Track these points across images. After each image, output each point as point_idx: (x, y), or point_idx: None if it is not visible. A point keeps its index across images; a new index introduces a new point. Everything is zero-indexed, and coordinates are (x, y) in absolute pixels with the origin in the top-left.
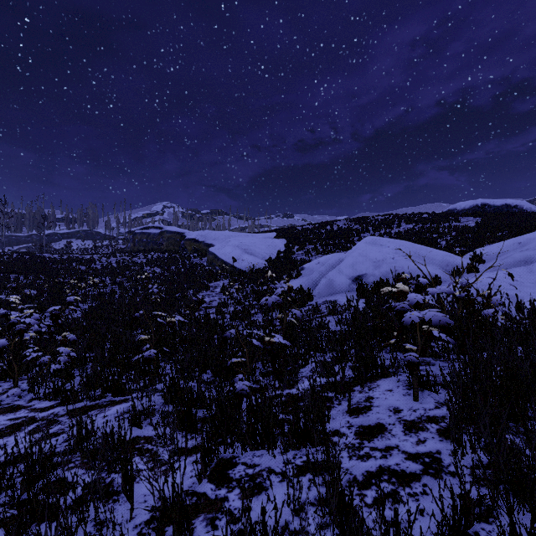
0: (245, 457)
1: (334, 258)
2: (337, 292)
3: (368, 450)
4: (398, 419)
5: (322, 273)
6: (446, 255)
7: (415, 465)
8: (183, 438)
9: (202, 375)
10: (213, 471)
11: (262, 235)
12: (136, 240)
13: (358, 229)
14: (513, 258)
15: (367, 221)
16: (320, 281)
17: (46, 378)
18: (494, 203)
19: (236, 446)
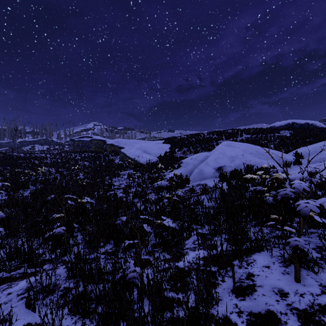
0: None
1: (203, 155)
2: (206, 178)
3: None
4: (288, 306)
5: (195, 165)
6: (278, 153)
7: None
8: (74, 325)
9: (105, 245)
10: None
11: (155, 142)
12: (75, 145)
13: (215, 138)
14: (325, 154)
15: (221, 133)
16: (194, 171)
17: None
18: (300, 122)
19: None
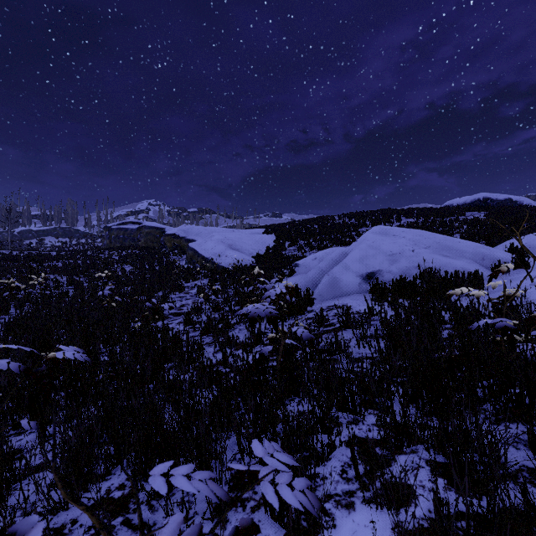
0: None
1: (336, 251)
2: (345, 294)
3: None
4: None
5: (323, 270)
6: (479, 246)
7: None
8: None
9: (111, 473)
10: None
11: (250, 231)
12: (112, 237)
13: (354, 224)
14: None
15: (363, 215)
16: (321, 280)
17: None
18: (497, 197)
19: None
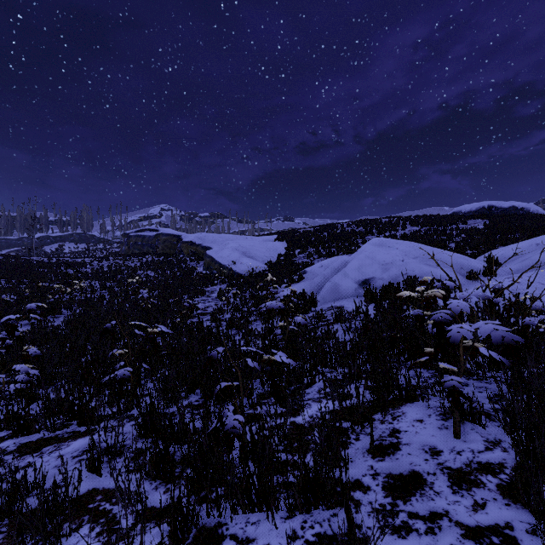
0: (236, 525)
1: (339, 260)
2: (343, 297)
3: (406, 517)
4: (438, 465)
5: (326, 277)
6: (460, 257)
7: None
8: (155, 491)
9: (189, 396)
10: None
11: (262, 238)
12: (130, 243)
13: (361, 232)
14: (533, 260)
15: (371, 223)
16: (324, 286)
17: None
18: (501, 205)
19: (224, 505)
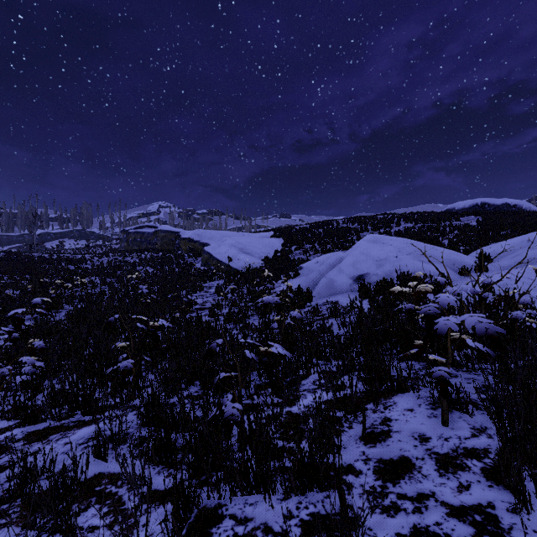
0: (235, 506)
1: (334, 257)
2: (338, 293)
3: (395, 498)
4: (427, 451)
5: (322, 272)
6: (452, 253)
7: (463, 526)
8: (158, 475)
9: (189, 388)
10: (191, 528)
11: (259, 235)
12: (129, 240)
13: (356, 228)
14: (524, 256)
15: (366, 220)
16: (320, 281)
17: (4, 394)
18: (494, 202)
19: (223, 488)
